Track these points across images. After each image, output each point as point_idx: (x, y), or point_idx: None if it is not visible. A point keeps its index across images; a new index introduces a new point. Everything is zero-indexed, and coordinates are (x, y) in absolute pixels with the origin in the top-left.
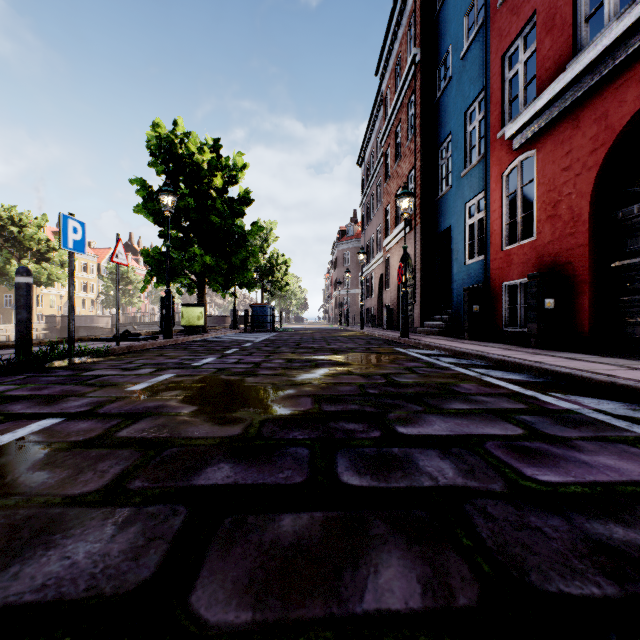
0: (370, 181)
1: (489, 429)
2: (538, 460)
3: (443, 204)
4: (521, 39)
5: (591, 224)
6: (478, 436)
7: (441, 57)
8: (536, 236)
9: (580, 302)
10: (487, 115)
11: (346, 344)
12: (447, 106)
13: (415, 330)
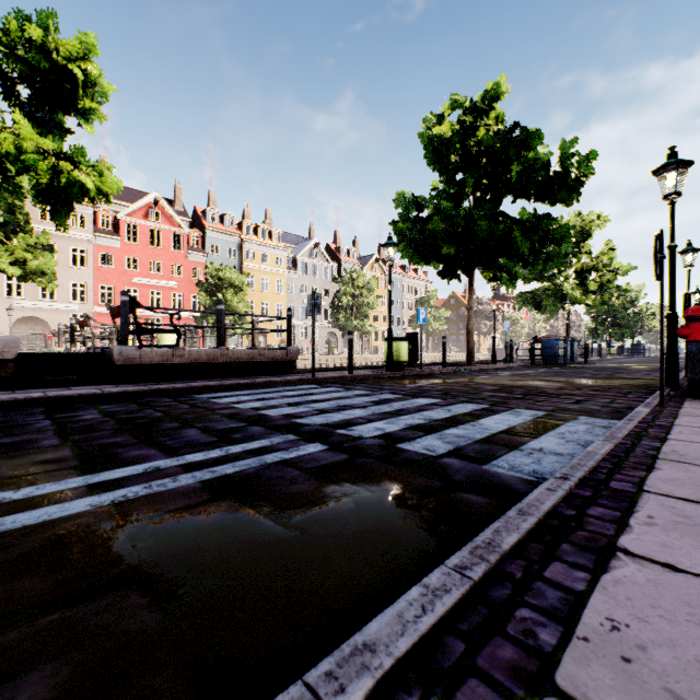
0: None
1: None
2: None
3: None
4: None
5: None
6: None
7: None
8: None
9: None
10: None
11: None
12: None
13: None
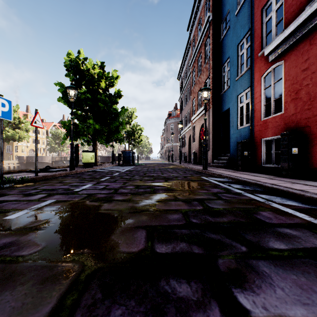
0: (184, 87)
1: None
2: None
3: (225, 96)
4: None
5: None
6: None
7: (223, 16)
8: (284, 111)
9: (315, 150)
10: (251, 44)
11: (172, 173)
12: (227, 43)
13: (209, 165)
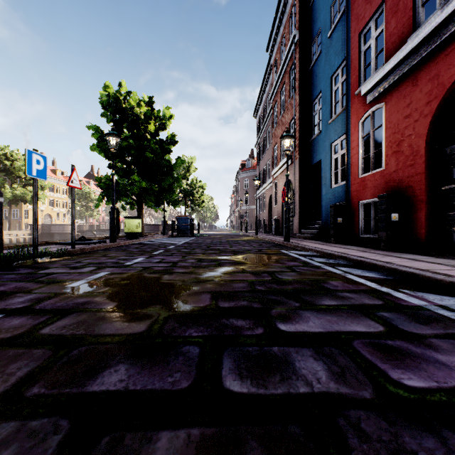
0: (262, 128)
1: (355, 326)
2: (401, 361)
3: (315, 144)
4: (373, 21)
5: (426, 157)
6: (346, 333)
7: (314, 37)
8: (384, 167)
9: (418, 216)
10: (347, 78)
11: (244, 246)
12: (318, 72)
13: (295, 235)
